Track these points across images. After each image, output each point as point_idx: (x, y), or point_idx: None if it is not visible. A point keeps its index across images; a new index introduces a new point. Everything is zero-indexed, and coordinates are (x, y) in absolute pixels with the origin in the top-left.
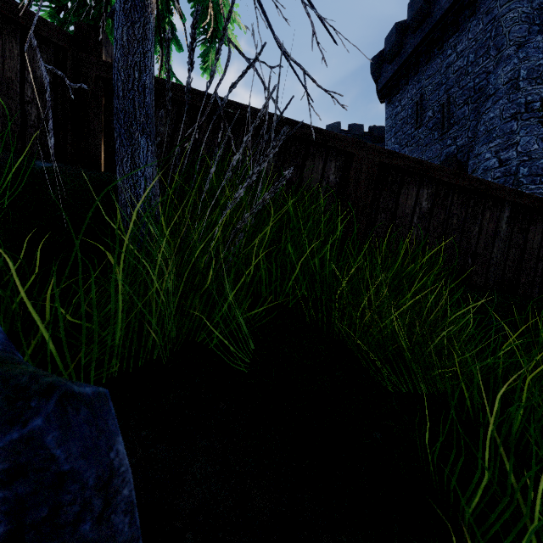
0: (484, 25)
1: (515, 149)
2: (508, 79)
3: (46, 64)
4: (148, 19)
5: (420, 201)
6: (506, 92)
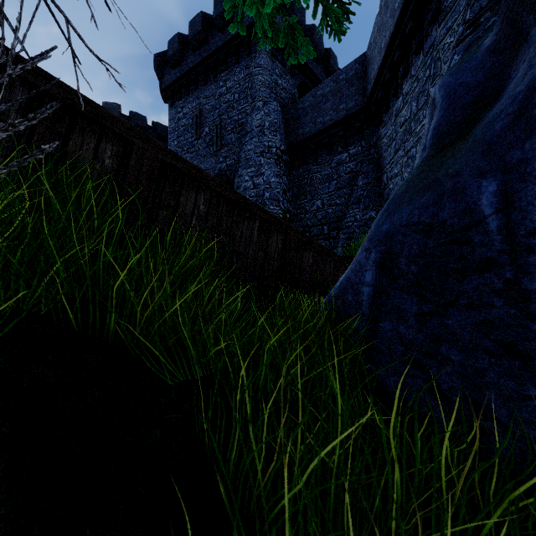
0: (244, 75)
1: (263, 178)
2: (259, 124)
3: None
4: None
5: (198, 204)
6: (258, 134)
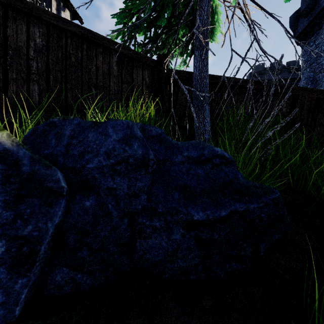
0: None
1: None
2: None
3: (184, 86)
4: (207, 55)
5: None
6: None
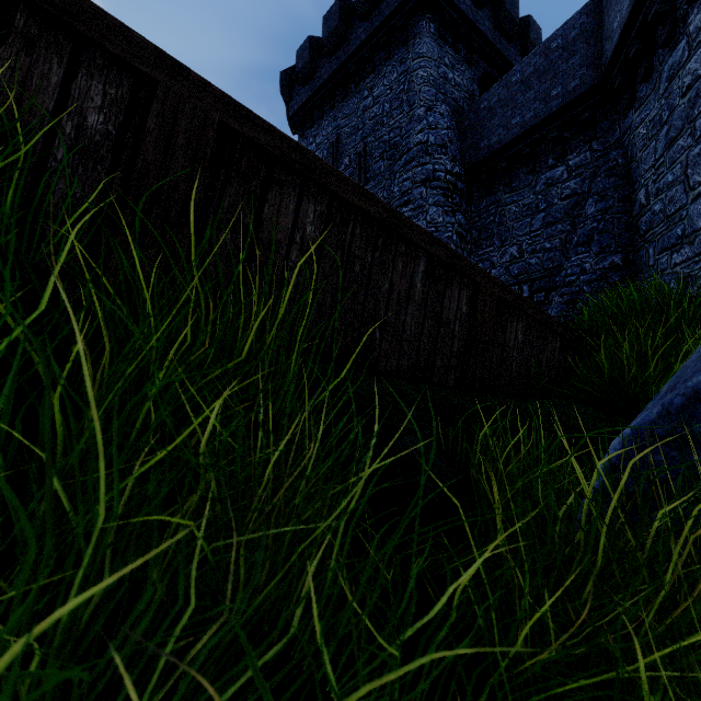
0: (398, 75)
1: (425, 218)
2: (419, 141)
3: None
4: None
5: (303, 223)
6: (418, 155)
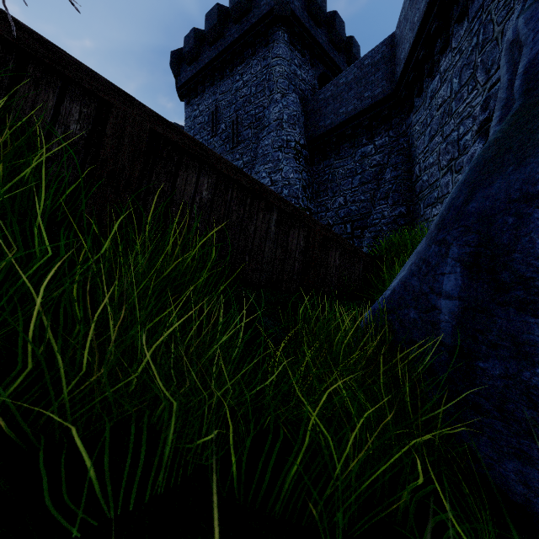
0: (261, 67)
1: (281, 174)
2: (277, 118)
3: None
4: None
5: (200, 190)
6: (276, 128)
